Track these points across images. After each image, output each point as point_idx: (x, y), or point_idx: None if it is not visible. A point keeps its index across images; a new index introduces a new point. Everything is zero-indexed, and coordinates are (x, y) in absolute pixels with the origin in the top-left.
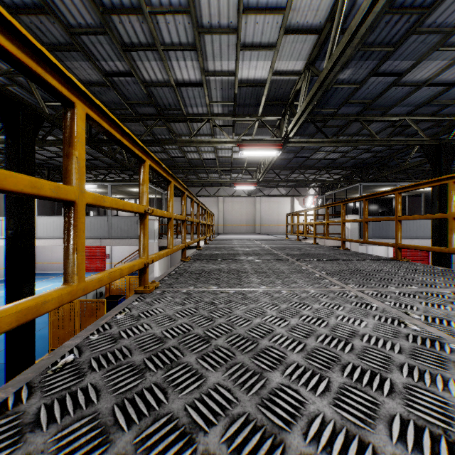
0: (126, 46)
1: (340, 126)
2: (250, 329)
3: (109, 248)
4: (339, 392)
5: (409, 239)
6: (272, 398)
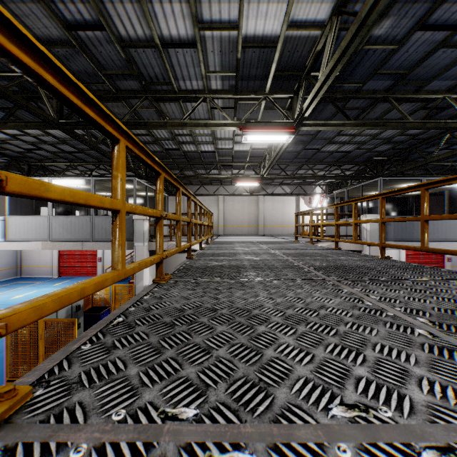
0: None
1: (362, 108)
2: None
3: (101, 251)
4: None
5: (437, 242)
6: None
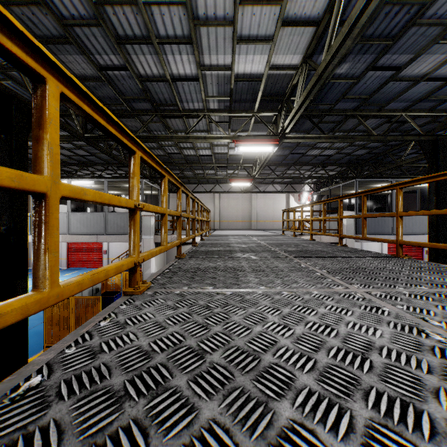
0: (120, 39)
1: (337, 122)
2: (250, 340)
3: (106, 244)
4: (367, 432)
5: (405, 235)
6: (283, 443)
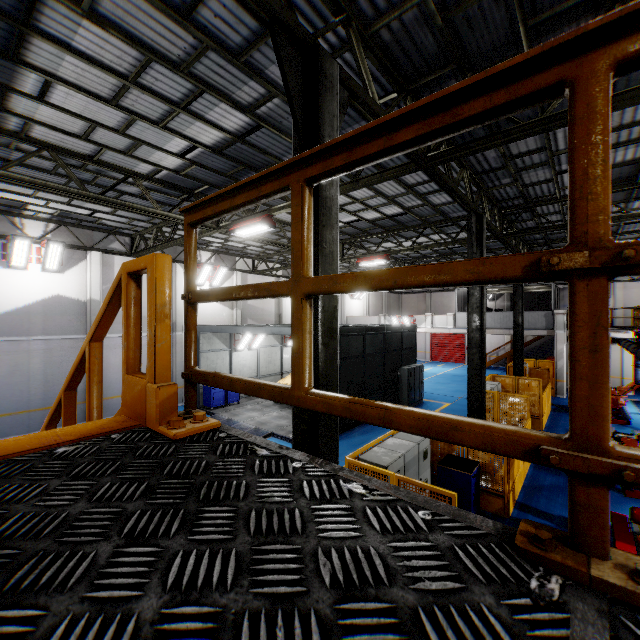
0: None
1: None
2: None
3: None
4: None
5: None
6: None
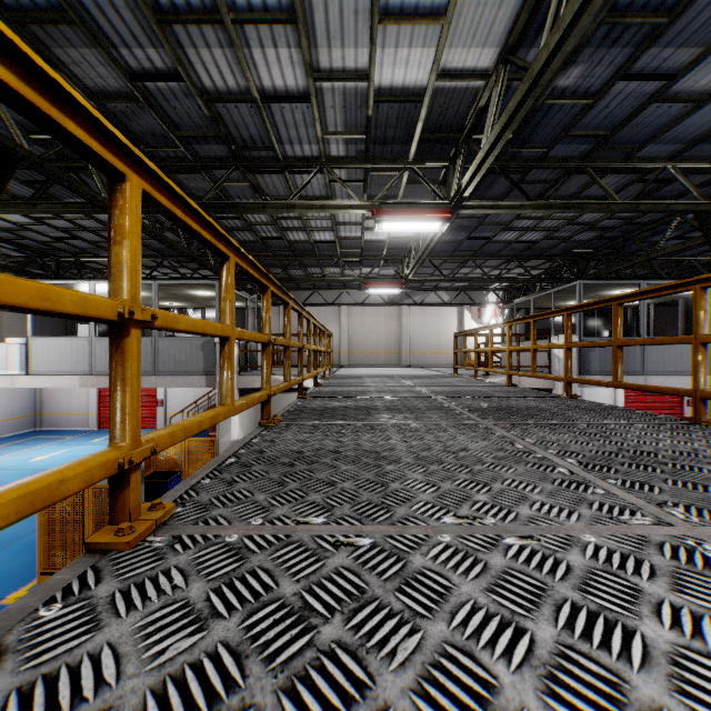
0: (163, 15)
1: (550, 181)
2: None
3: (163, 389)
4: None
5: (663, 377)
6: None
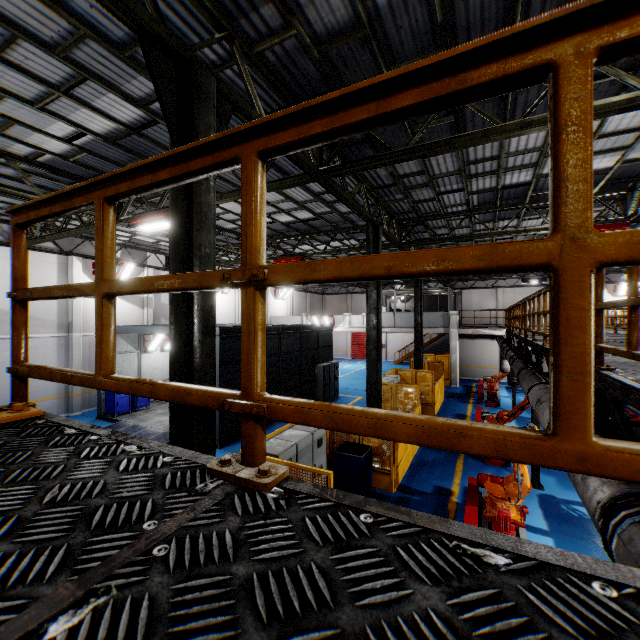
0: None
1: None
2: None
3: (385, 339)
4: None
5: None
6: None
